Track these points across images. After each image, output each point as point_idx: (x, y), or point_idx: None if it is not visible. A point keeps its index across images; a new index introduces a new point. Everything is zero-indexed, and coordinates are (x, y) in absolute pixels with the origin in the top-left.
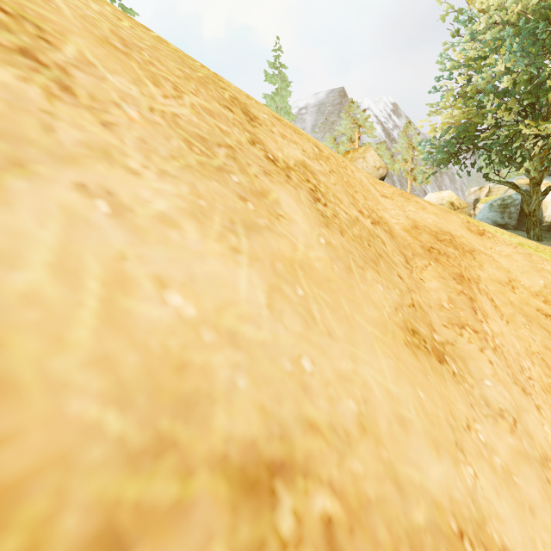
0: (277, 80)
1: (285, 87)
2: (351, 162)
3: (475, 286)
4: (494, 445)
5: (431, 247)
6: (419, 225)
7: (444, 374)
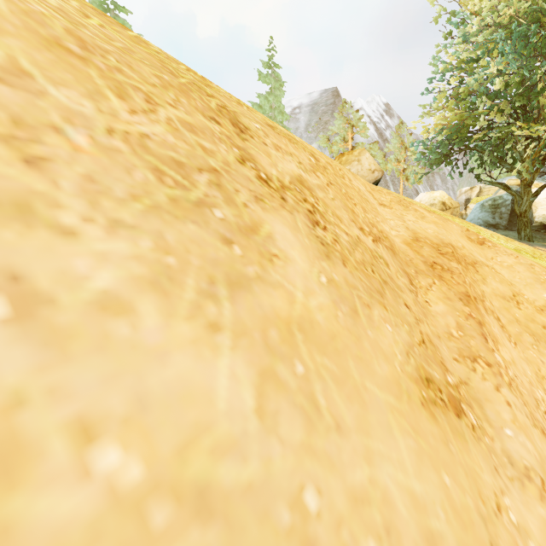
0: (271, 80)
1: (279, 87)
2: (346, 164)
3: (481, 305)
4: (526, 523)
5: (434, 262)
6: (420, 237)
7: (465, 433)
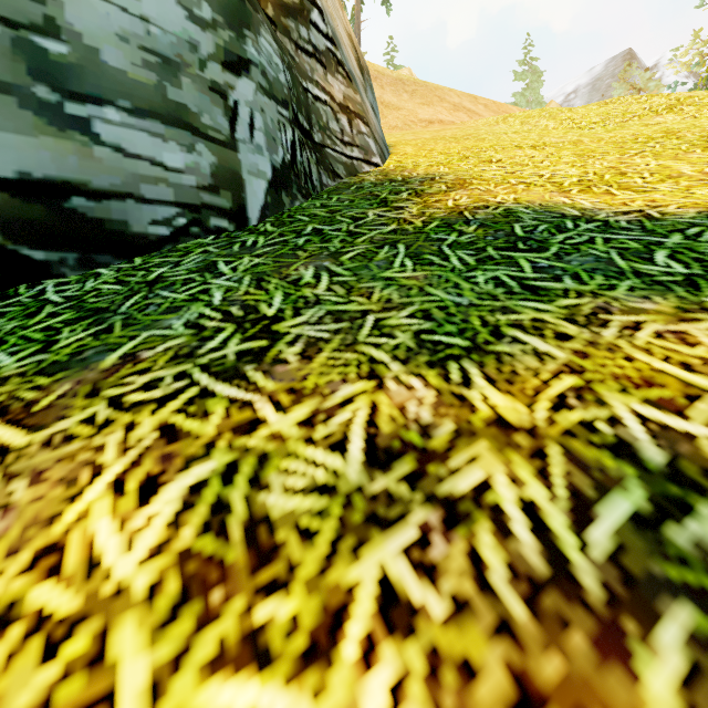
0: (527, 75)
1: (536, 79)
2: None
3: None
4: None
5: None
6: None
7: None
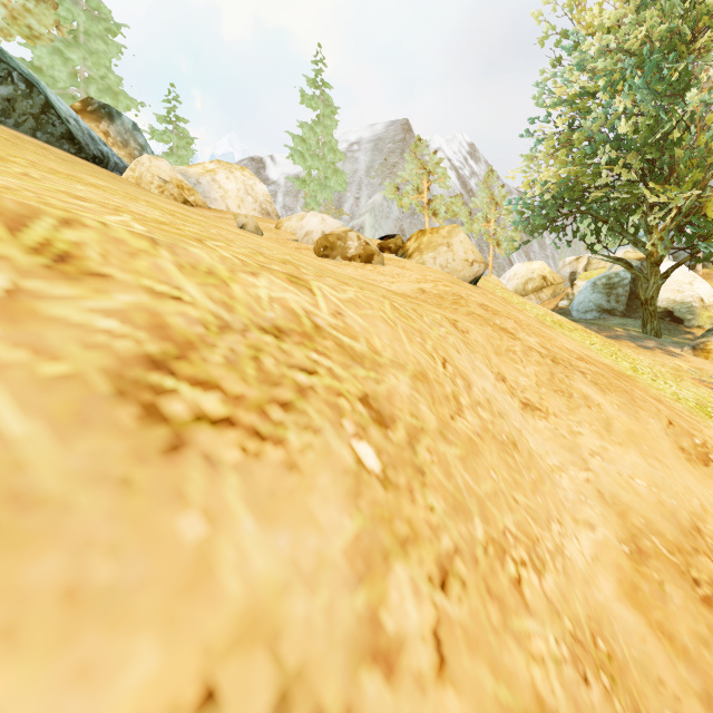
0: (319, 104)
1: (329, 114)
2: (428, 250)
3: None
4: None
5: None
6: (639, 532)
7: None
